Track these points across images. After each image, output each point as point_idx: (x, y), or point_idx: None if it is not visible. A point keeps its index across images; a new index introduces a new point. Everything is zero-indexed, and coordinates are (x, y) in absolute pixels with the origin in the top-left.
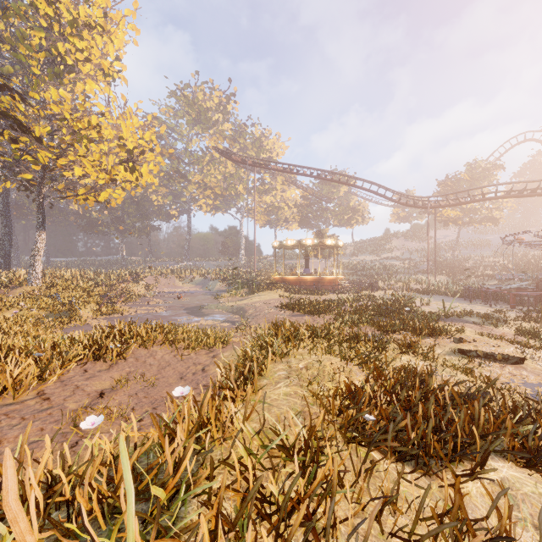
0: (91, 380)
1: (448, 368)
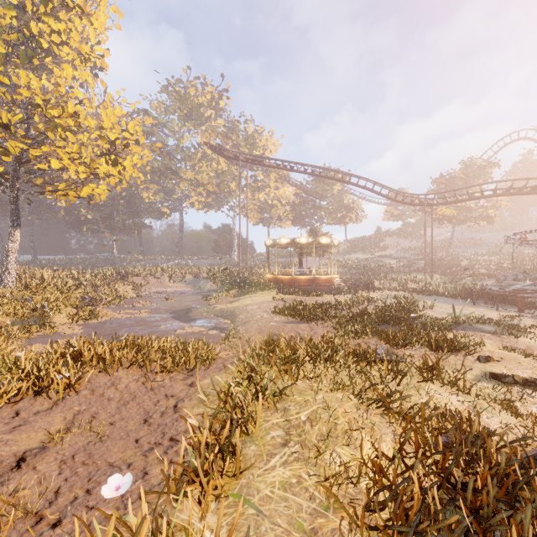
0: (16, 432)
1: (483, 401)
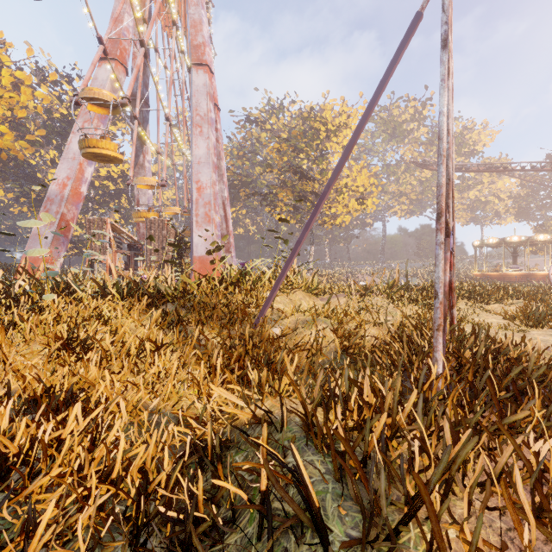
0: None
1: None
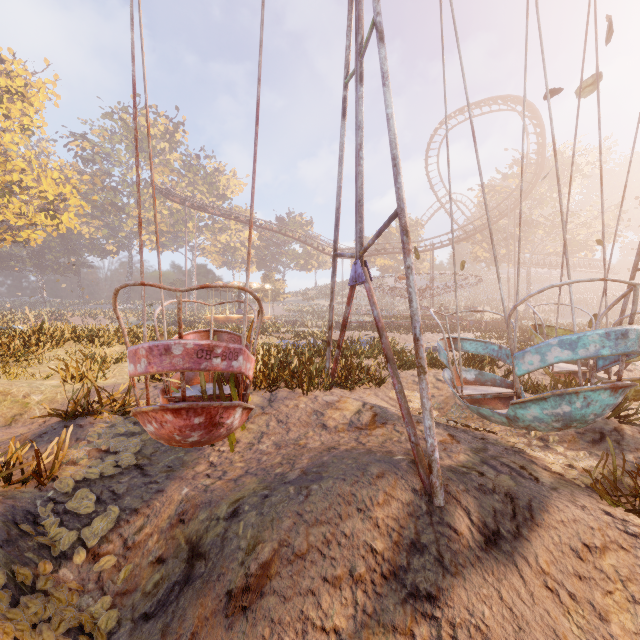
0: None
1: None
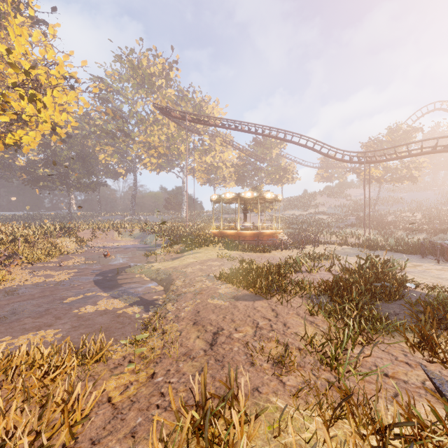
0: None
1: None
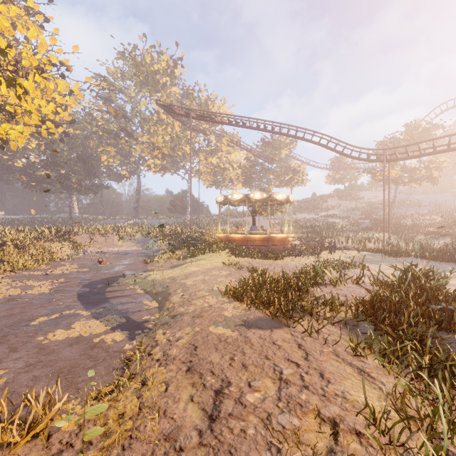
0: None
1: None
